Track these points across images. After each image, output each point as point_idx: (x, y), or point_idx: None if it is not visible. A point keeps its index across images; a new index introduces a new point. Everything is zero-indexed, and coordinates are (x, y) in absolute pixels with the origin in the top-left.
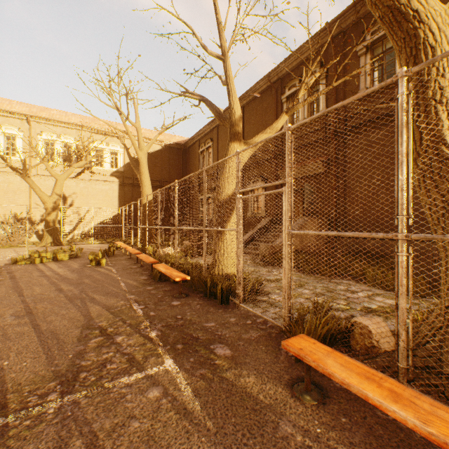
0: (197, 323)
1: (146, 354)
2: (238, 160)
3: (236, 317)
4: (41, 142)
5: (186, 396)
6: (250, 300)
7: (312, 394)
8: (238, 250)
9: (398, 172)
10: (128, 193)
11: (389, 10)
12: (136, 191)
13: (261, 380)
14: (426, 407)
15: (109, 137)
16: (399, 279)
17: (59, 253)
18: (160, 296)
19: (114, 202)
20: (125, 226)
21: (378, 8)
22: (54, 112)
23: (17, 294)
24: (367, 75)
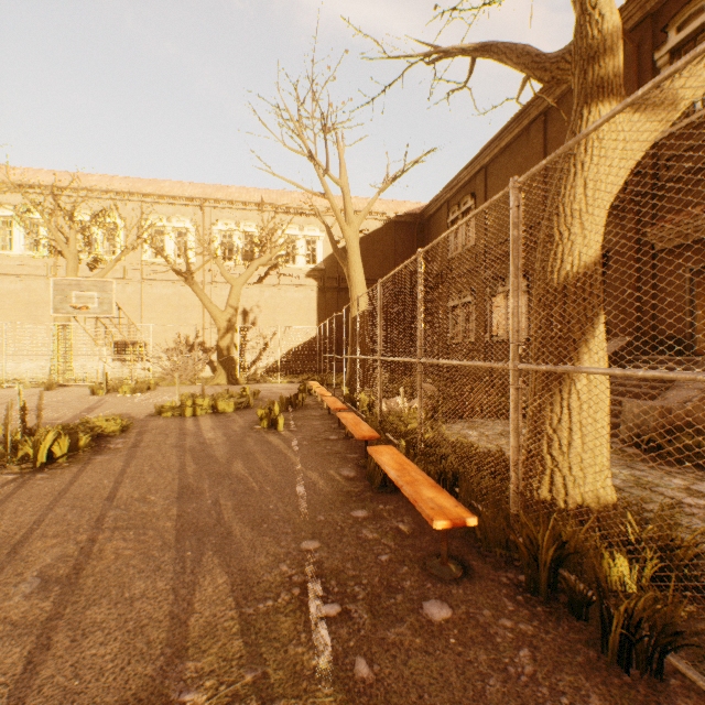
0: None
1: None
2: None
3: None
4: (216, 236)
5: None
6: None
7: None
8: None
9: None
10: (330, 302)
11: None
12: (343, 299)
13: None
14: None
15: (304, 217)
16: None
17: (221, 400)
18: (385, 557)
19: (310, 318)
20: (325, 355)
21: None
22: (232, 190)
23: (107, 492)
24: None
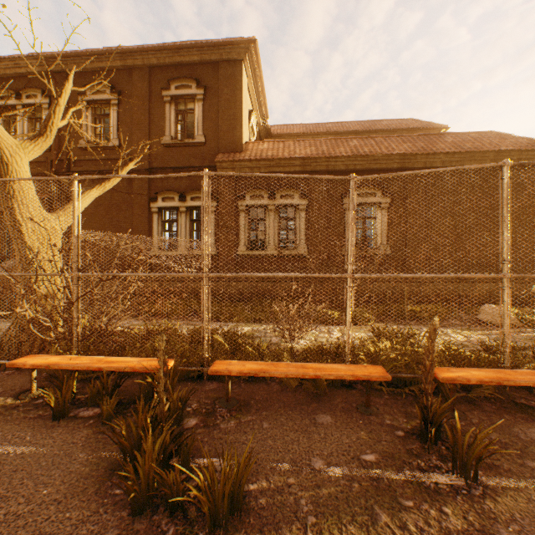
0: None
1: None
2: None
3: None
4: None
5: None
6: None
7: None
8: None
9: None
10: None
11: None
12: None
13: None
14: None
15: None
16: None
17: None
18: None
19: None
20: None
21: None
22: None
23: None
24: (89, 128)
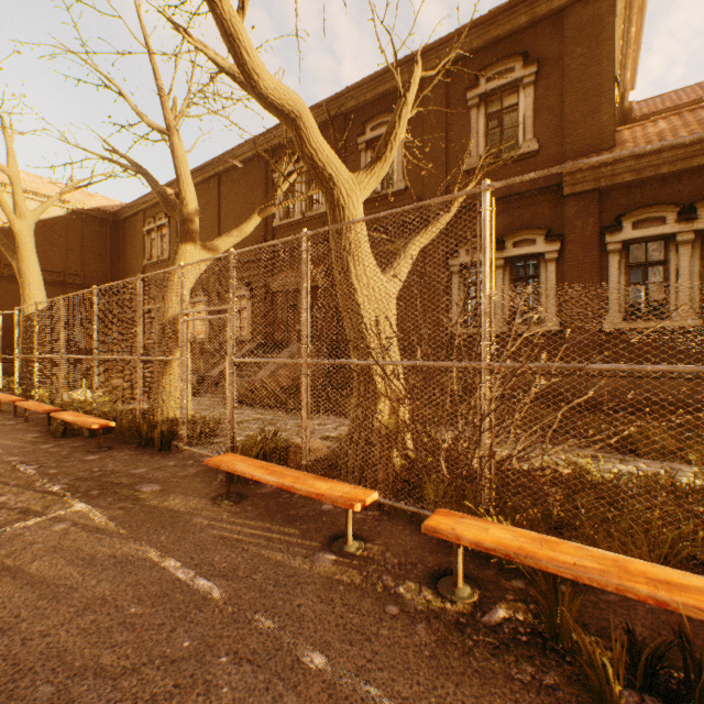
0: (123, 471)
1: (47, 504)
2: (182, 275)
3: (176, 460)
4: None
5: (101, 521)
6: (201, 444)
7: (231, 499)
8: (182, 383)
9: (302, 311)
10: None
11: (312, 167)
12: (6, 289)
13: (187, 500)
14: (288, 473)
15: None
16: (302, 395)
17: None
18: (66, 453)
19: None
20: None
21: (305, 162)
22: None
23: None
24: None
